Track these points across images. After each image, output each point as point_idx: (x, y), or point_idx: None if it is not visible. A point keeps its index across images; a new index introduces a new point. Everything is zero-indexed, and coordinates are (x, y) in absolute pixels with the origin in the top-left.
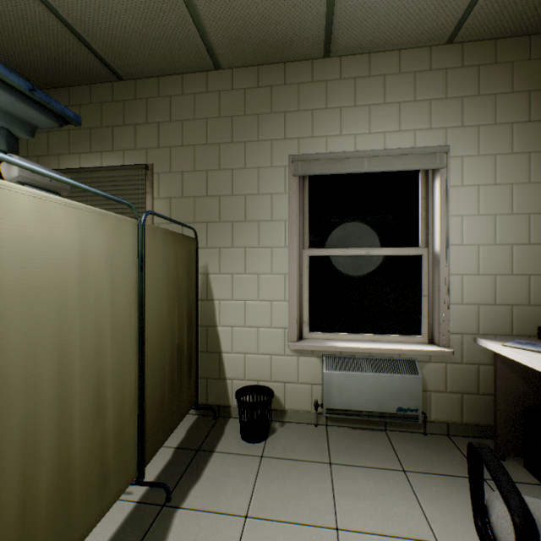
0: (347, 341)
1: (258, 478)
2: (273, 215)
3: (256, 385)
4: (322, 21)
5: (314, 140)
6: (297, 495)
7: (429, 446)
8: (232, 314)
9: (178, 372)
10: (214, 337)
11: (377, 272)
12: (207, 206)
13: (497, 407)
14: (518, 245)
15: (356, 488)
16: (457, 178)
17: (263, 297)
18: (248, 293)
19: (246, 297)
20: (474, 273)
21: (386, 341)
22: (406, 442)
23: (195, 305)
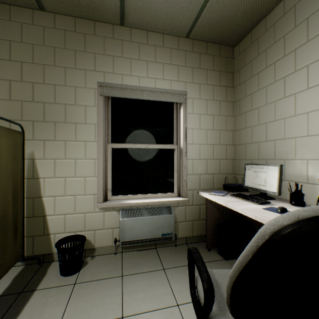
0: (135, 199)
1: (70, 300)
2: (86, 120)
3: (73, 235)
4: (118, 0)
5: (115, 75)
6: (98, 303)
7: (177, 252)
8: (54, 188)
9: (2, 236)
10: (39, 205)
11: (152, 158)
12: (33, 109)
13: (207, 225)
14: (216, 145)
15: (136, 287)
16: (191, 109)
17: (79, 174)
18: (68, 172)
19: (66, 175)
20: (198, 158)
21: (157, 197)
22: (166, 252)
23: (22, 183)
